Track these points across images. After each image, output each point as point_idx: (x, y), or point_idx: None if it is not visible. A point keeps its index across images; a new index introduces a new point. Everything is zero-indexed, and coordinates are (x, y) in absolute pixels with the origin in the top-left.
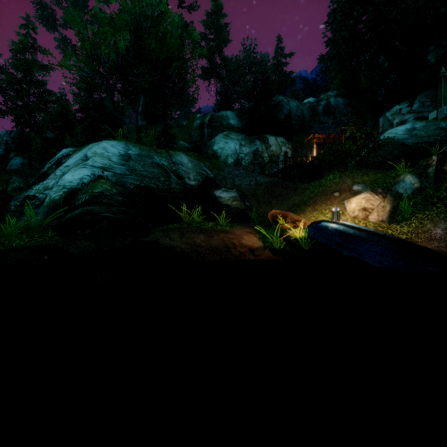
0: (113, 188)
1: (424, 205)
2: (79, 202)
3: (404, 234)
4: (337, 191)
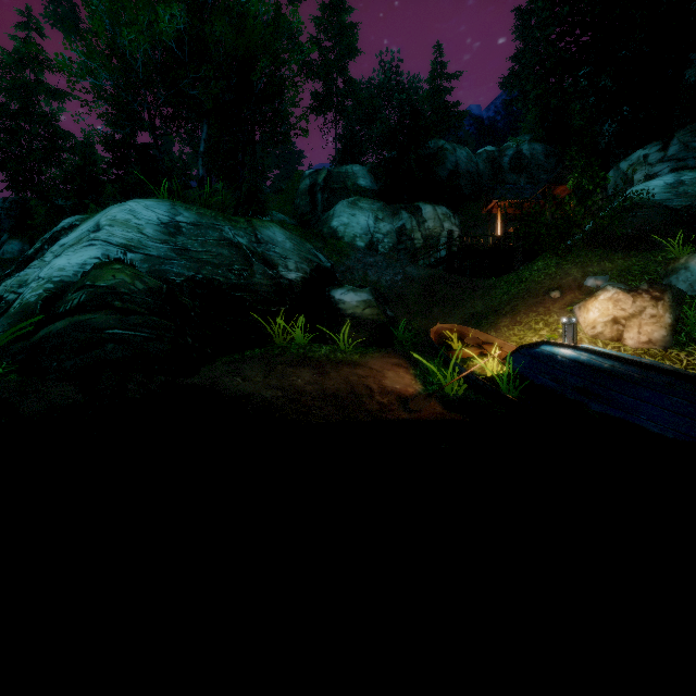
0: (137, 281)
1: None
2: (66, 307)
3: (695, 368)
4: (556, 289)
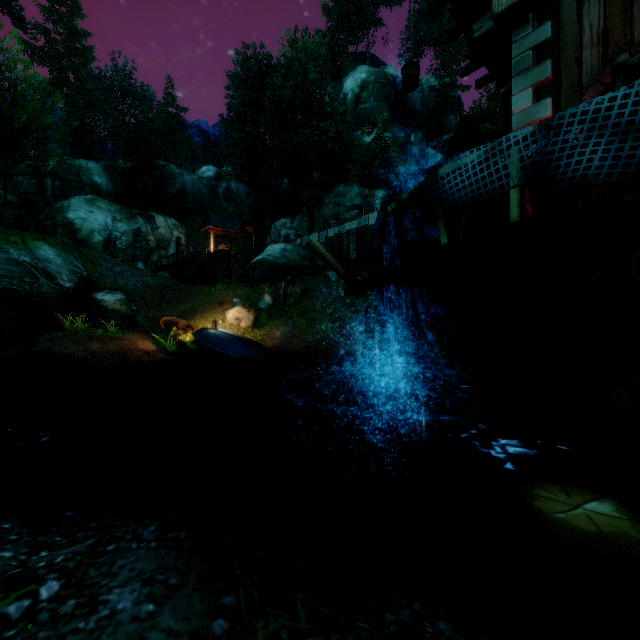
0: None
1: (276, 316)
2: None
3: (260, 336)
4: (222, 302)
